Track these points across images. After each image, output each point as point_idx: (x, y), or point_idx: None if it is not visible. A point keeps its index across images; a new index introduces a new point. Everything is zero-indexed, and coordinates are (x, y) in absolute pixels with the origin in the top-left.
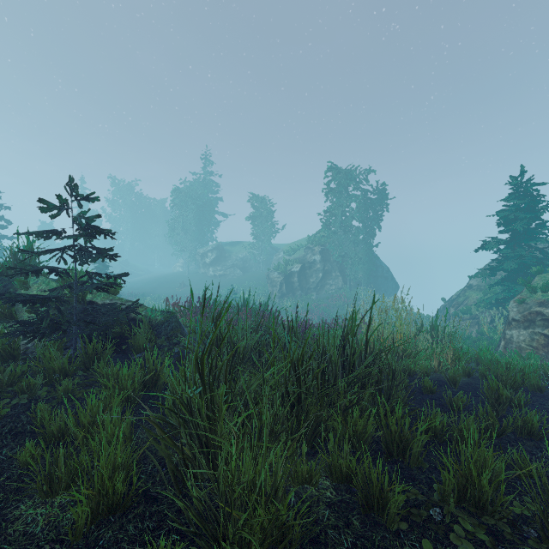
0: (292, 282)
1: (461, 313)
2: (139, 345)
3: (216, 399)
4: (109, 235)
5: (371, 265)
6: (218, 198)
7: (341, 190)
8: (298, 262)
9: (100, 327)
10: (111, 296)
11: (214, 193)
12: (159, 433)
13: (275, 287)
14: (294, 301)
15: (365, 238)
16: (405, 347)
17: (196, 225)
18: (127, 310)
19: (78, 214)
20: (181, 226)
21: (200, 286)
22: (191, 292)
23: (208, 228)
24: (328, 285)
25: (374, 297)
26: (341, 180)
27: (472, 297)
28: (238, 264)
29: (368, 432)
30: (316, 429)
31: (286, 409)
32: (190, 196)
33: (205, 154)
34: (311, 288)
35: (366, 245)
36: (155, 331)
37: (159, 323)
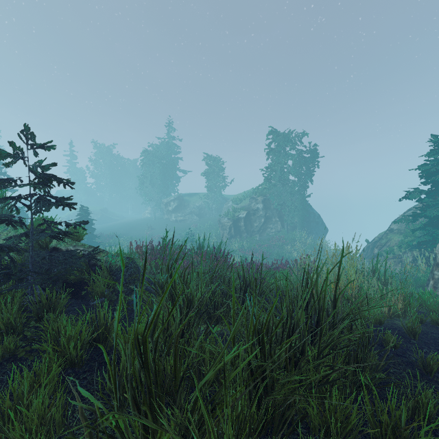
0: (240, 226)
1: (384, 253)
2: (96, 291)
3: (167, 366)
4: (67, 184)
5: (305, 212)
6: (179, 158)
7: (280, 150)
8: (244, 209)
9: (51, 278)
10: (75, 242)
11: (176, 154)
12: (86, 435)
13: (225, 230)
14: (241, 242)
15: (300, 189)
16: (357, 294)
17: (161, 179)
18: (85, 257)
19: (34, 163)
20: (149, 180)
21: (164, 229)
22: (121, 257)
23: (170, 182)
24: (269, 228)
25: (343, 250)
26: (280, 142)
27: (394, 239)
28: (195, 211)
29: (351, 423)
30: (285, 412)
31: (252, 407)
32: (157, 157)
33: (168, 123)
34: (255, 231)
35: (301, 196)
36: (115, 276)
37: (119, 269)
